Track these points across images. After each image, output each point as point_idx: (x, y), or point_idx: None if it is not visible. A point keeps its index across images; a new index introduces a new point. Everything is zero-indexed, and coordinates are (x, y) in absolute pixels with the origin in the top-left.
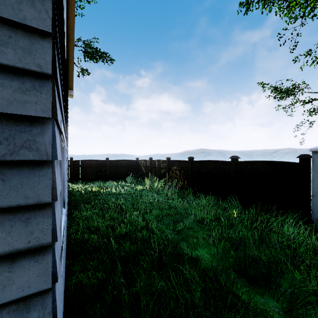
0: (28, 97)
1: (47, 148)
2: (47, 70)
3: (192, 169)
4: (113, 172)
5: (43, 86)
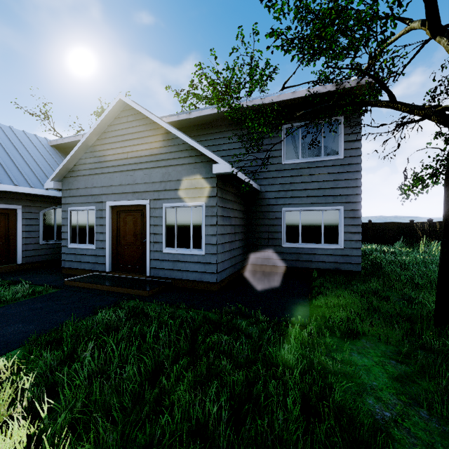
0: (357, 206)
1: (360, 215)
2: (360, 201)
3: None
4: (377, 236)
5: (359, 203)
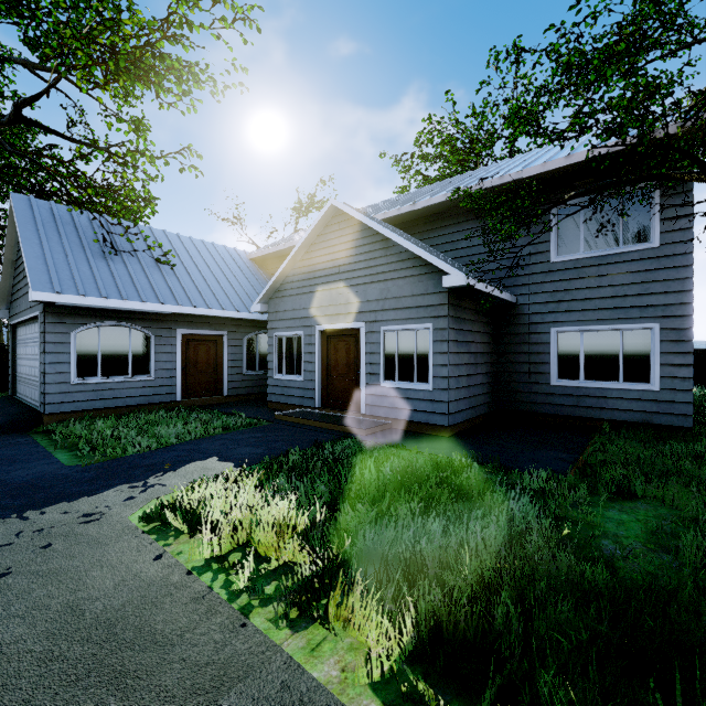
0: (684, 322)
1: (690, 336)
2: (690, 314)
3: None
4: None
5: (689, 318)
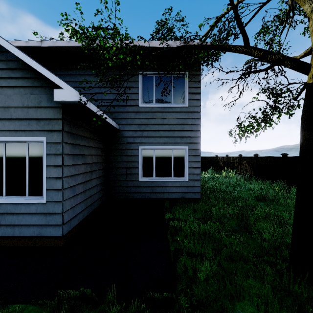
0: (197, 146)
1: (200, 153)
2: (200, 142)
3: (256, 163)
4: None
5: (199, 144)
